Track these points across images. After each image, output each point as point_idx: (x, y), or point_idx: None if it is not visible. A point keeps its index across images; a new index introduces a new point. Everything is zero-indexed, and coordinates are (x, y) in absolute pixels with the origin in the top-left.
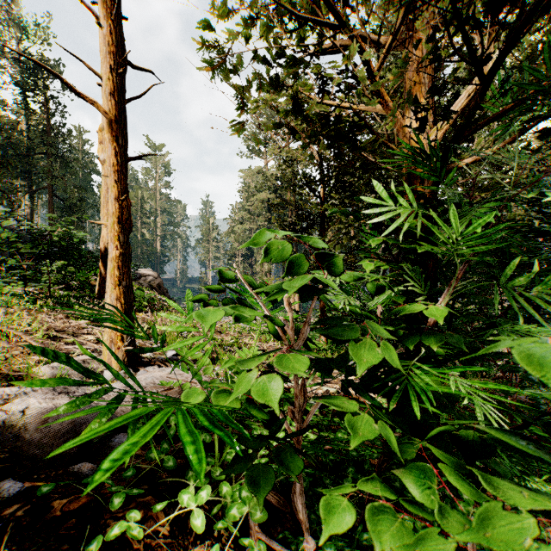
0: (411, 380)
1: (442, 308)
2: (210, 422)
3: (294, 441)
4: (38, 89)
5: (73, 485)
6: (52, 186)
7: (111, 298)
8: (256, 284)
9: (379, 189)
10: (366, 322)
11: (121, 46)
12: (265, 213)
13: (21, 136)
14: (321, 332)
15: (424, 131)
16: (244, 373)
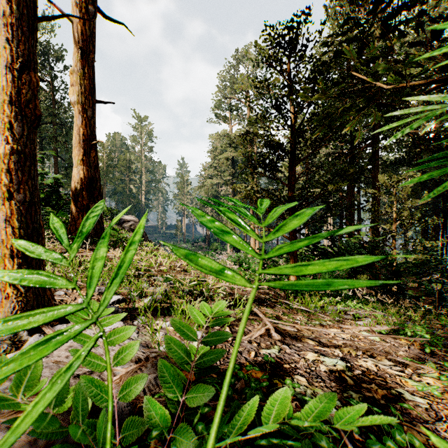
0: None
1: None
2: None
3: None
4: (45, 70)
5: None
6: (57, 149)
7: None
8: None
9: None
10: None
11: None
12: (230, 169)
13: None
14: None
15: None
16: None
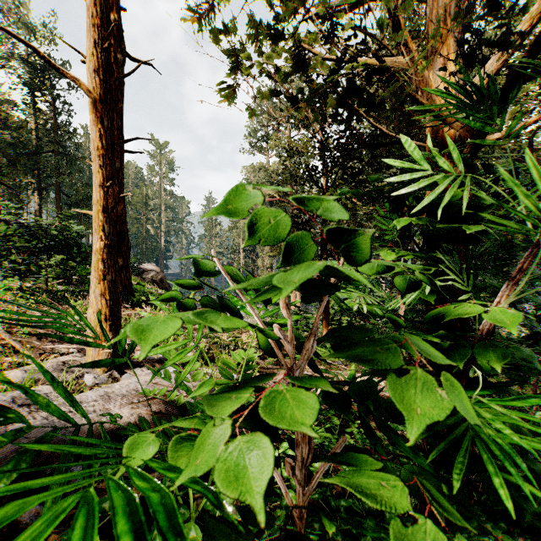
0: (480, 430)
1: (512, 314)
2: (134, 537)
3: (295, 514)
4: (46, 89)
5: (6, 539)
6: (59, 183)
7: (95, 293)
8: (242, 278)
9: (409, 150)
10: (407, 337)
11: (106, 18)
12: None
13: (29, 135)
14: (337, 355)
15: (473, 67)
16: (211, 425)
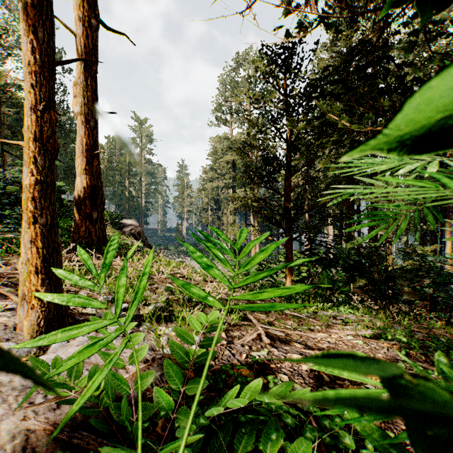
0: None
1: None
2: None
3: None
4: None
5: None
6: None
7: (24, 240)
8: None
9: None
10: None
11: None
12: (230, 172)
13: None
14: None
15: None
16: None
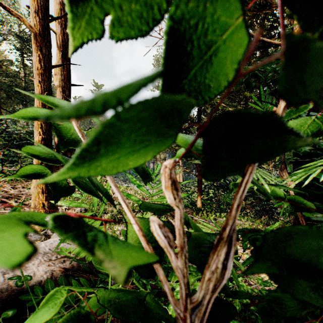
0: None
1: None
2: None
3: None
4: (30, 52)
5: None
6: None
7: None
8: None
9: None
10: None
11: None
12: None
13: (20, 80)
14: None
15: None
16: None
